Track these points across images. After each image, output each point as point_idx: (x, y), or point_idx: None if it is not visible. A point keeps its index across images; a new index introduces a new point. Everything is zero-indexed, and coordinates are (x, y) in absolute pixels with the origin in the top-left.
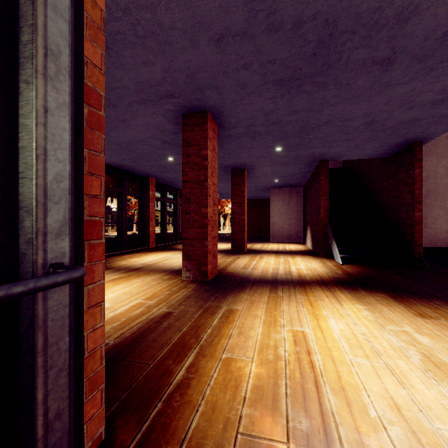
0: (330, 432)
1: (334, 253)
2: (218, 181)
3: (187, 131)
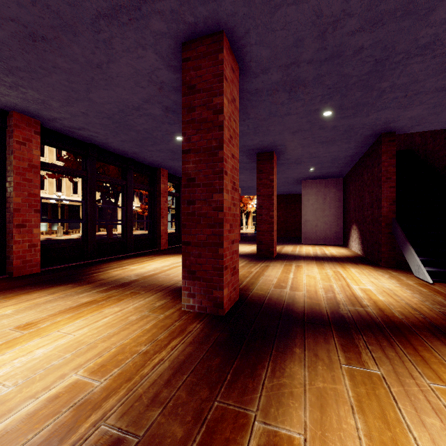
0: None
1: (413, 264)
2: (239, 172)
3: (189, 70)
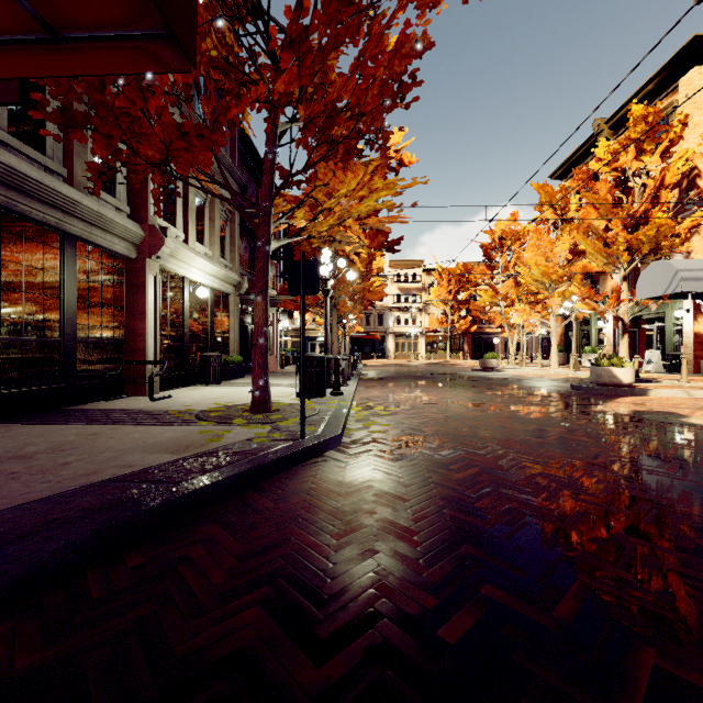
0: None
1: None
2: None
3: None
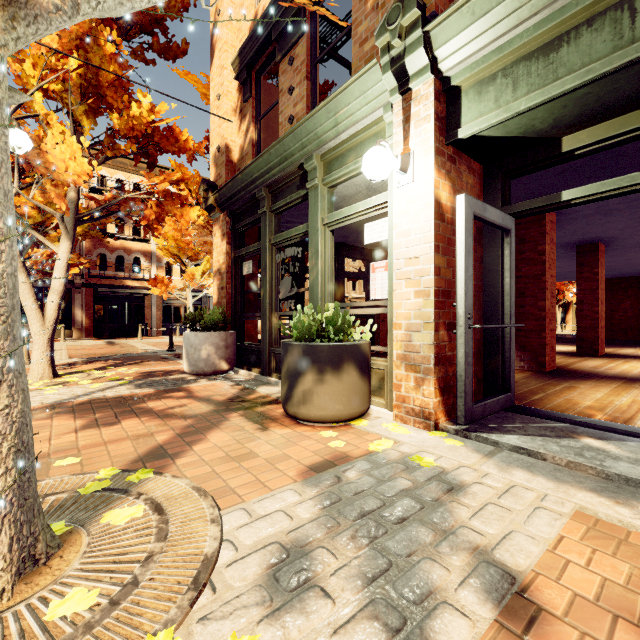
0: (633, 418)
1: None
2: None
3: (521, 230)
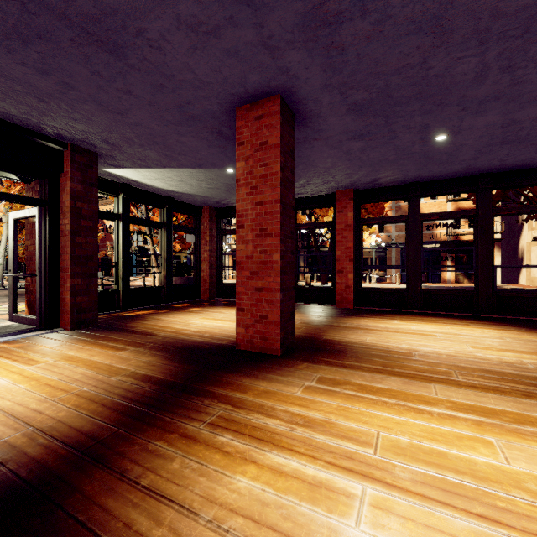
0: None
1: None
2: None
3: None
